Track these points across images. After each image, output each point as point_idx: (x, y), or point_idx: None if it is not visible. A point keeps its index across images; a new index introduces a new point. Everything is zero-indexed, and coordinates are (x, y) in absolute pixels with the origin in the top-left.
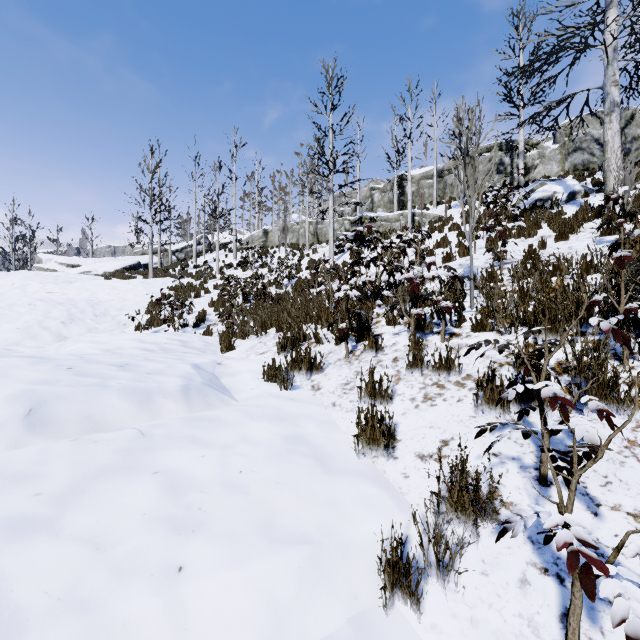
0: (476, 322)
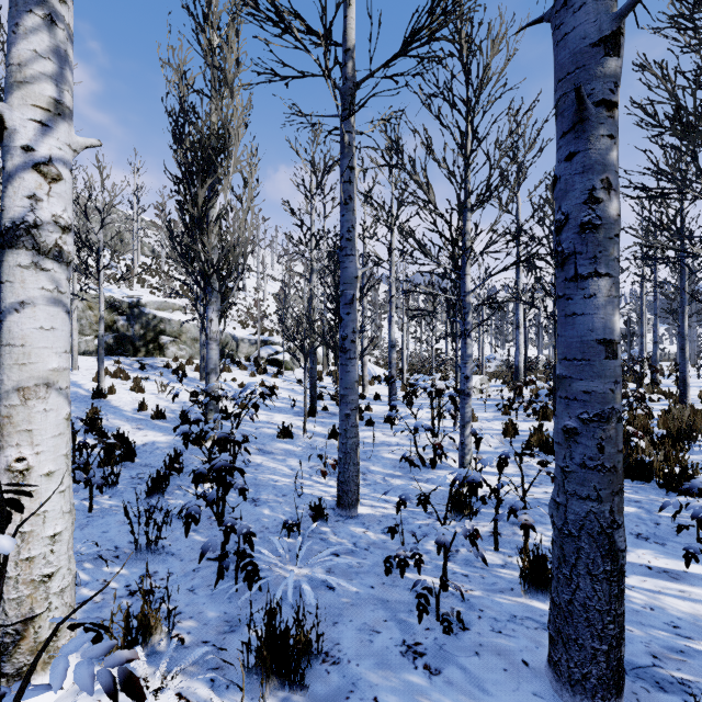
0: None
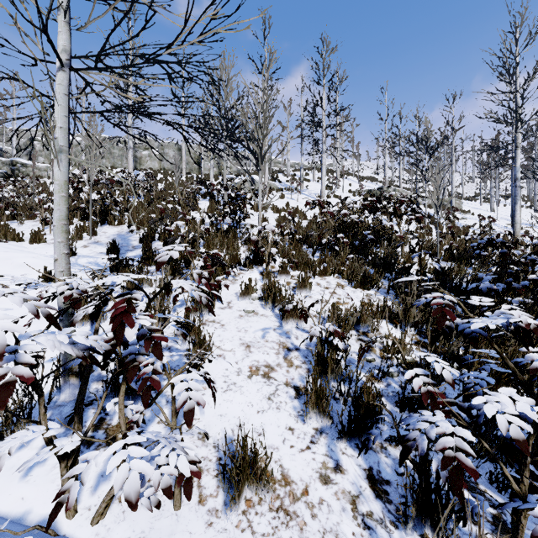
0: (24, 209)
